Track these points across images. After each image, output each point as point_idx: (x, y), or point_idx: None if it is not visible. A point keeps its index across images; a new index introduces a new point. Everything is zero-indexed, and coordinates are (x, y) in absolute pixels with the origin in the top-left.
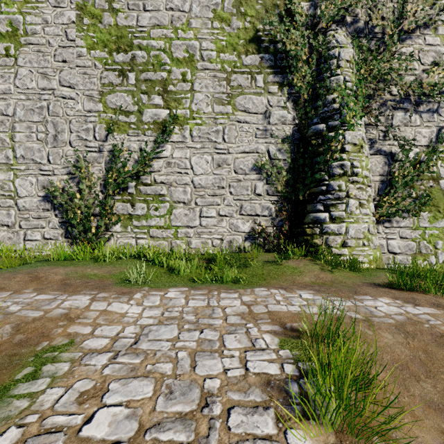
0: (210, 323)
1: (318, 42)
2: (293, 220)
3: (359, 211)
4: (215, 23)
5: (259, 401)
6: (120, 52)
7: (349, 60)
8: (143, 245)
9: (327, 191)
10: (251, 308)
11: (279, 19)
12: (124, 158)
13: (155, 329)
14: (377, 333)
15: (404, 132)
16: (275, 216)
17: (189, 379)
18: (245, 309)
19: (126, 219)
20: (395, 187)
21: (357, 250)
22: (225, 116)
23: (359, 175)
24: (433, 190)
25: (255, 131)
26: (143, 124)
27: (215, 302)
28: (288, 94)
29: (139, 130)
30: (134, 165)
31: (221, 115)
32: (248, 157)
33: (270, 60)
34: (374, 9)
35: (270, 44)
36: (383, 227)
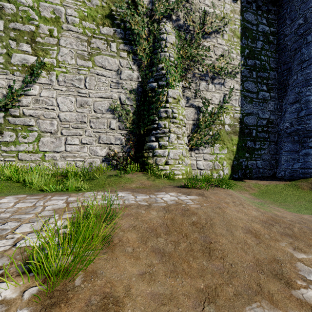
0: (20, 217)
1: (153, 28)
2: (137, 148)
3: (177, 141)
4: None
5: None
6: None
7: (172, 43)
8: (9, 166)
9: (158, 128)
10: (69, 204)
11: (128, 6)
12: None
13: None
14: (148, 212)
15: (206, 95)
16: (125, 144)
17: None
18: (64, 205)
19: None
20: (200, 128)
21: (175, 167)
22: (87, 68)
23: (177, 118)
24: (221, 131)
25: (110, 83)
26: (12, 65)
27: (41, 203)
28: (134, 59)
29: (8, 70)
30: (2, 99)
31: (83, 67)
32: (105, 101)
33: (121, 33)
34: (188, 14)
35: (121, 22)
36: (194, 153)
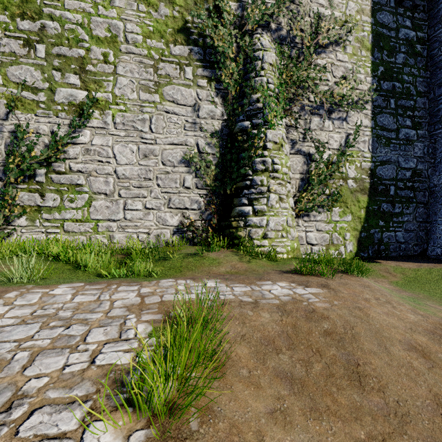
0: (86, 318)
1: (245, 43)
2: (222, 214)
3: (279, 205)
4: (141, 6)
5: (81, 395)
6: (25, 18)
7: (272, 63)
8: (54, 240)
9: (251, 186)
10: (144, 299)
11: (209, 14)
12: (30, 141)
13: (9, 330)
14: (257, 313)
15: (320, 136)
16: (204, 209)
17: (8, 382)
18: (137, 300)
19: (34, 211)
20: (311, 185)
21: (276, 241)
22: (152, 104)
23: (279, 171)
24: (342, 188)
25: (184, 123)
26: (56, 104)
27: (107, 296)
28: (217, 89)
29: (51, 111)
30: (44, 150)
31: (148, 103)
32: (177, 149)
33: (200, 53)
34: (294, 20)
35: (200, 38)
36: (303, 221)
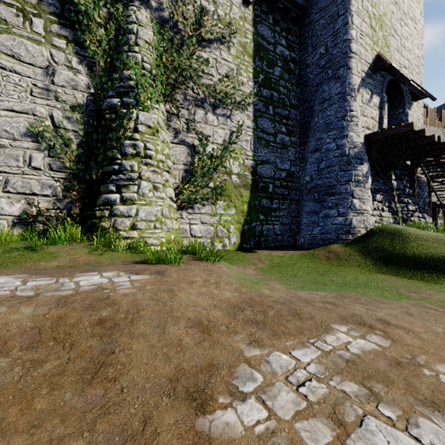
0: None
1: (117, 11)
2: (86, 203)
3: (153, 194)
4: None
5: None
6: None
7: (148, 41)
8: None
9: (120, 171)
10: None
11: None
12: None
13: None
14: (14, 309)
15: (205, 129)
16: (63, 196)
17: None
18: None
19: None
20: (195, 176)
21: (148, 233)
22: None
23: (154, 158)
24: (227, 183)
25: (31, 87)
26: None
27: None
28: (81, 55)
29: None
30: None
31: None
32: (19, 117)
33: (55, 6)
34: (175, 4)
35: None
36: (187, 213)
